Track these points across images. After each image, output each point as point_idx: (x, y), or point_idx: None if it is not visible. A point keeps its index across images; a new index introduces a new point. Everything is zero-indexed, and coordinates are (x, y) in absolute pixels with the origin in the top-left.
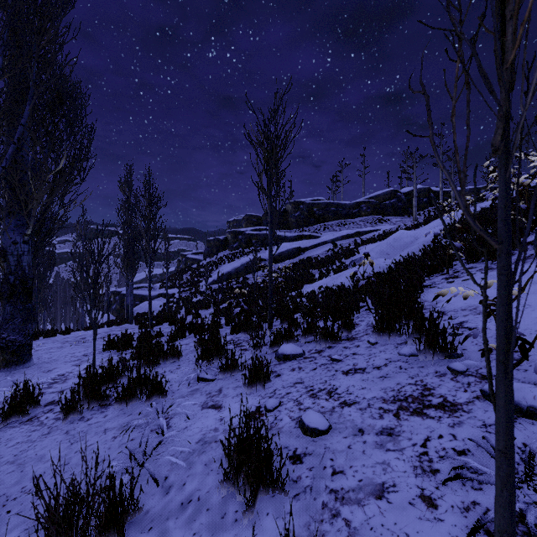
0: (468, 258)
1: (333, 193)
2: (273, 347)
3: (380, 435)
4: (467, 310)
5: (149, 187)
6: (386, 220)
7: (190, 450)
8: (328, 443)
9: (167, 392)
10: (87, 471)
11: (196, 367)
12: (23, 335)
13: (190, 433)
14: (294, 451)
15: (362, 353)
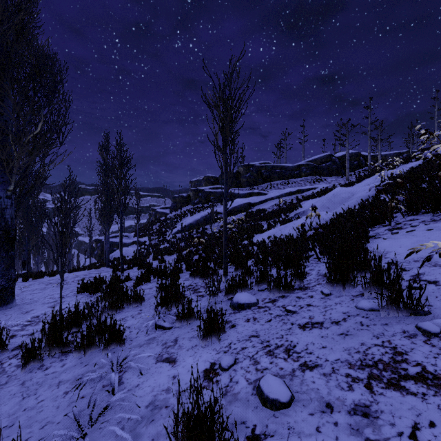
0: (409, 211)
1: (278, 157)
2: (228, 295)
3: (353, 414)
4: (420, 261)
5: (120, 150)
6: (323, 179)
7: (137, 418)
8: (292, 421)
9: (125, 339)
10: (29, 437)
11: (156, 313)
12: (6, 279)
13: (140, 393)
14: (252, 430)
15: (317, 305)
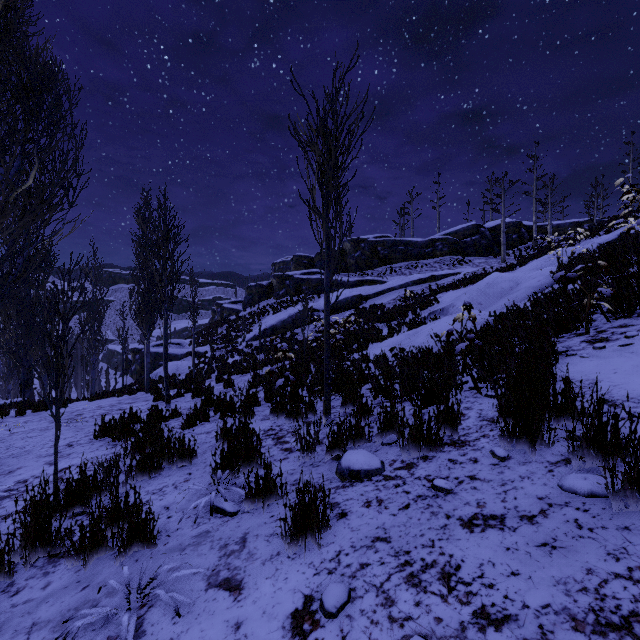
0: (617, 311)
1: (401, 229)
2: (331, 451)
3: None
4: None
5: (165, 215)
6: (467, 261)
7: None
8: None
9: (159, 533)
10: None
11: (213, 481)
12: None
13: None
14: None
15: (488, 478)
